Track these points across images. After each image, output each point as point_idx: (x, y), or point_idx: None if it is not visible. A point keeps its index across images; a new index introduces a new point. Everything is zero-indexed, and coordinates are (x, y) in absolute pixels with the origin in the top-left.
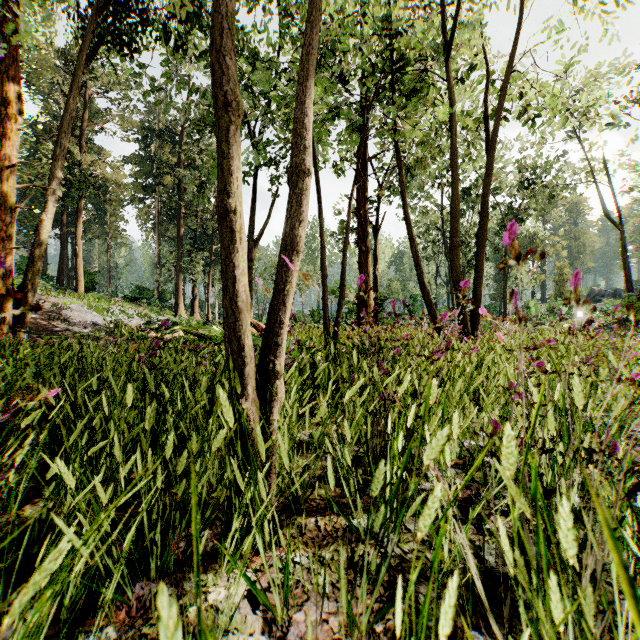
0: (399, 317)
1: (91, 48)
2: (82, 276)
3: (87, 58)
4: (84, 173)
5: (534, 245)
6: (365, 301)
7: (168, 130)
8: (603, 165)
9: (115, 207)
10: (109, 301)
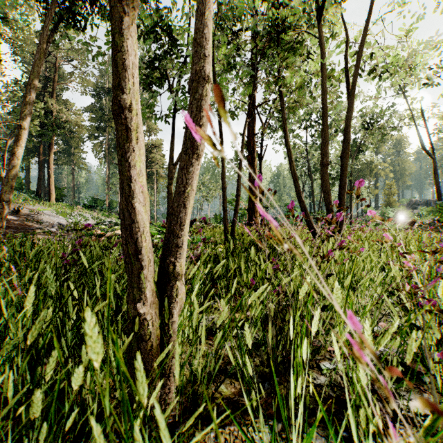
0: (276, 219)
1: (55, 24)
2: (53, 190)
3: (52, 32)
4: (54, 118)
5: (370, 169)
6: (253, 208)
7: None
8: (420, 112)
9: (78, 142)
10: (72, 208)
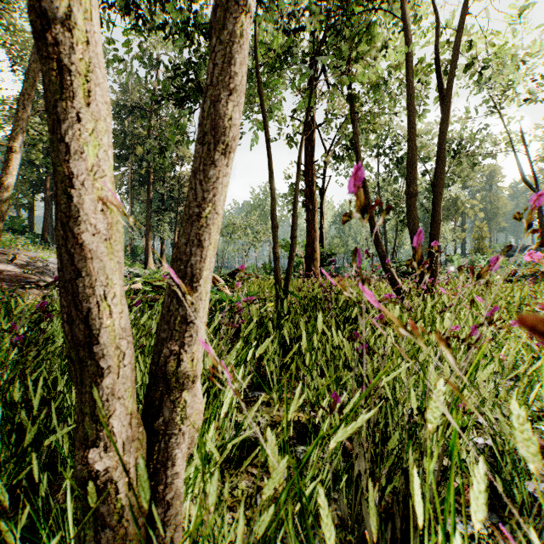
0: (339, 269)
1: None
2: None
3: None
4: None
5: (456, 207)
6: (312, 255)
7: (139, 107)
8: (520, 136)
9: None
10: None
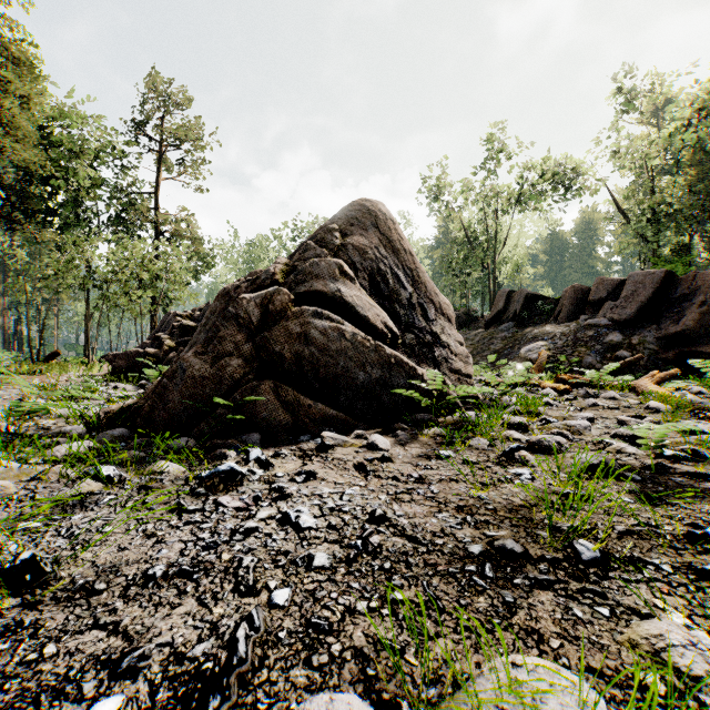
0: None
1: None
2: None
3: None
4: None
5: None
6: None
7: None
8: None
9: None
10: None
